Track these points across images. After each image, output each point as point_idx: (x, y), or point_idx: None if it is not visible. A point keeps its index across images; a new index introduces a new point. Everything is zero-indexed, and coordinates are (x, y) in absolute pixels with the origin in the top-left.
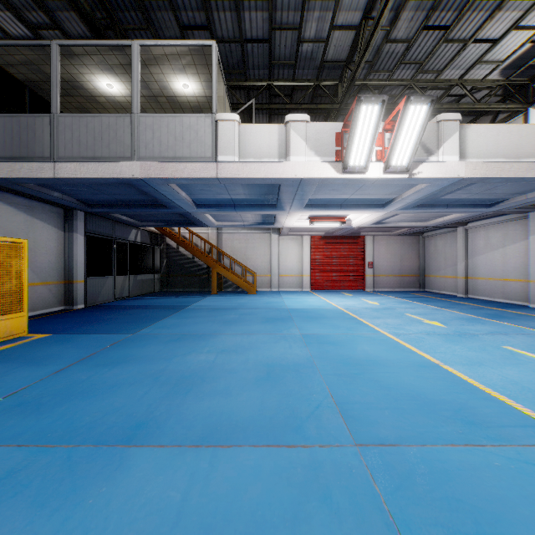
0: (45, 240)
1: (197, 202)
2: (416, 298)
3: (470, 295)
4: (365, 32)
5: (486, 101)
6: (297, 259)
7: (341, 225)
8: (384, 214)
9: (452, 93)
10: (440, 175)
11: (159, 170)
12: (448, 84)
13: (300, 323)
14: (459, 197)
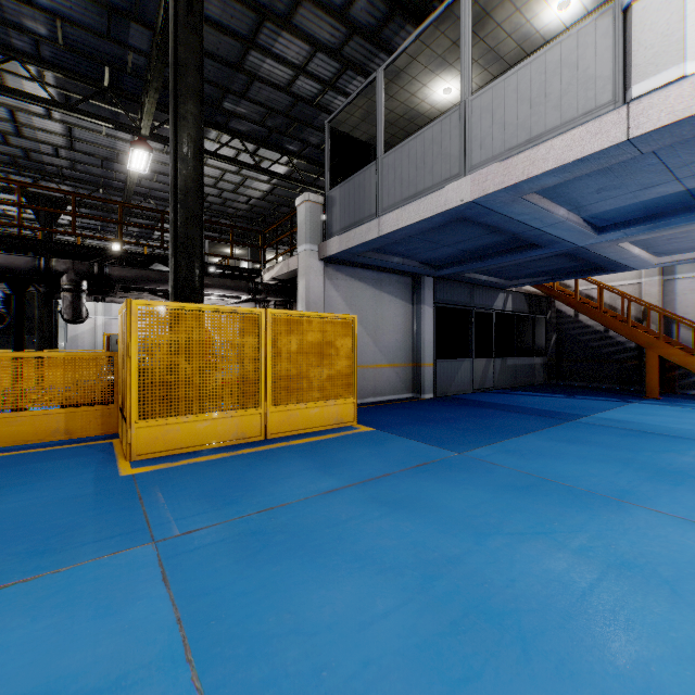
0: (392, 316)
1: (597, 223)
2: None
3: None
4: None
5: None
6: None
7: None
8: None
9: None
10: None
11: (500, 175)
12: None
13: None
14: None
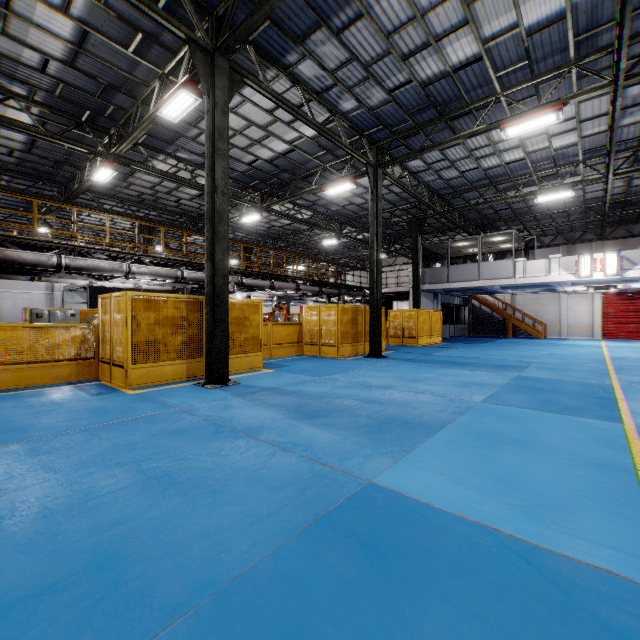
0: (429, 308)
1: (502, 287)
2: None
3: None
4: None
5: None
6: (587, 313)
7: (615, 289)
8: None
9: None
10: None
11: (489, 283)
12: None
13: (560, 346)
14: None
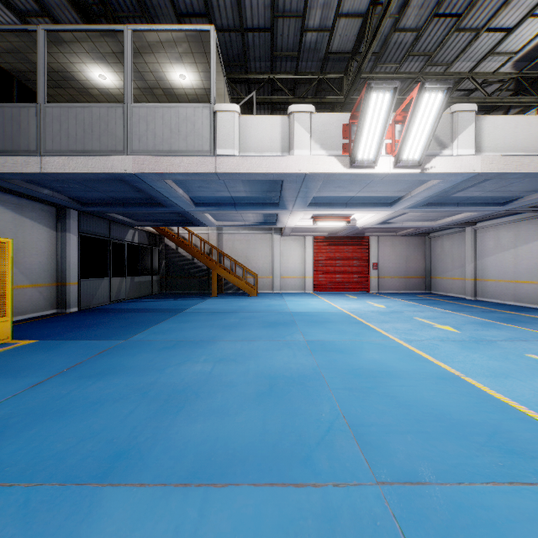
0: (36, 240)
1: (196, 200)
2: (423, 301)
3: (479, 297)
4: (373, 20)
5: (498, 95)
6: (299, 260)
7: (346, 225)
8: (391, 213)
9: (462, 87)
10: (455, 170)
11: (153, 164)
12: (458, 78)
13: (304, 328)
14: (471, 195)
